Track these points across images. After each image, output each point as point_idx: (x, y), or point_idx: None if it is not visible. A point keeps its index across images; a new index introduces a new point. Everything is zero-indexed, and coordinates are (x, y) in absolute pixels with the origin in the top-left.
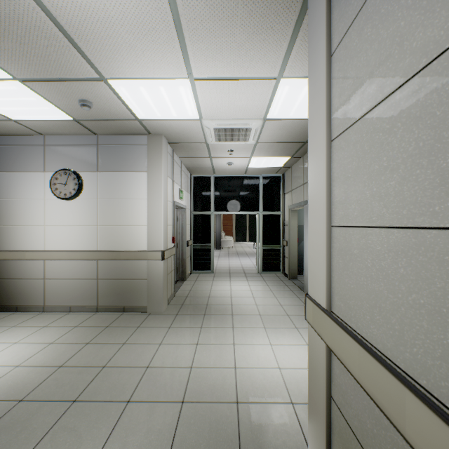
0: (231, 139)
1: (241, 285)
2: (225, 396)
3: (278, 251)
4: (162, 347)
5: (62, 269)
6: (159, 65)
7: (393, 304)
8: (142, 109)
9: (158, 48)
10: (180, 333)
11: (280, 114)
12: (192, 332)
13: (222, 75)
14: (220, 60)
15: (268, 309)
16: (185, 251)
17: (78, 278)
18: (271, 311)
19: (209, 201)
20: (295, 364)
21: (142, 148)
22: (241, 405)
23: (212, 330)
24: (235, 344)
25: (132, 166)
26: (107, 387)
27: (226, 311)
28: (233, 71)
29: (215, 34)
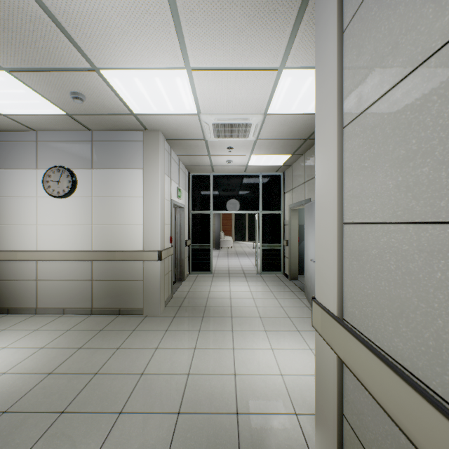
0: (230, 135)
1: (241, 286)
2: (224, 406)
3: (278, 251)
4: (158, 352)
5: (55, 269)
6: (154, 53)
7: (427, 315)
8: (138, 102)
9: (153, 34)
10: (177, 337)
11: (282, 109)
12: (190, 335)
13: (221, 65)
14: (219, 48)
15: (268, 311)
16: (183, 251)
17: (72, 279)
18: (272, 313)
19: (208, 200)
20: (297, 370)
21: (138, 144)
22: (241, 416)
23: (211, 333)
24: (234, 348)
25: (128, 163)
26: (98, 396)
27: (226, 313)
28: (233, 60)
29: (214, 18)
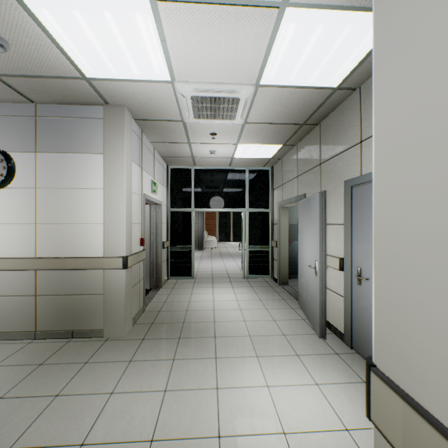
0: (213, 115)
1: (226, 294)
2: None
3: (266, 253)
4: (113, 400)
5: None
6: None
7: None
8: (87, 57)
9: None
10: (143, 371)
11: (278, 77)
12: (160, 368)
13: None
14: None
15: (259, 327)
16: (160, 254)
17: (9, 295)
18: (264, 330)
19: (189, 197)
20: (305, 423)
21: (98, 122)
22: None
23: (188, 363)
24: (219, 387)
25: (83, 146)
26: None
27: (208, 331)
28: None
29: None
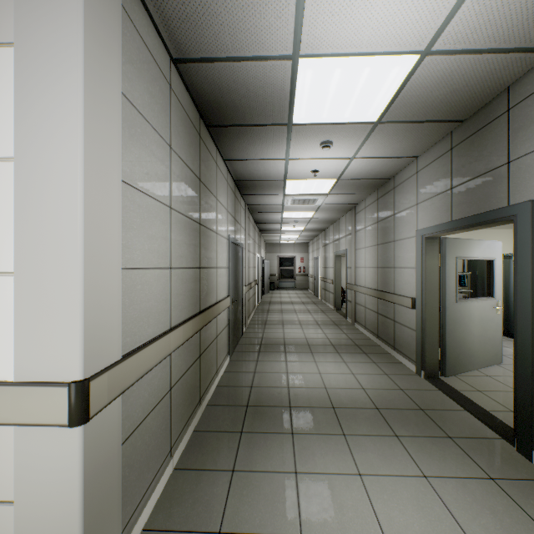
0: None
1: None
2: None
3: None
4: None
5: None
6: None
7: (157, 307)
8: None
9: None
10: None
11: None
12: None
13: None
14: None
15: None
16: None
17: None
18: None
19: None
20: None
21: None
22: None
23: None
24: None
25: None
26: None
27: None
28: None
29: None
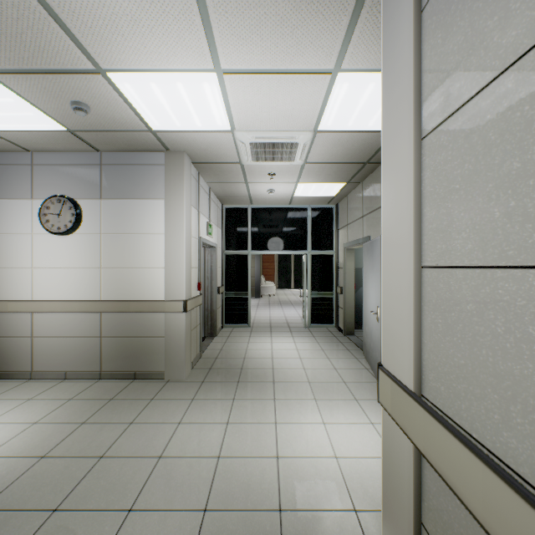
0: (272, 158)
1: (285, 343)
2: (264, 500)
3: (330, 300)
4: (181, 428)
5: (55, 323)
6: (174, 50)
7: None
8: (156, 115)
9: (172, 24)
10: (206, 408)
11: (336, 124)
12: (222, 406)
13: (260, 66)
14: (257, 43)
15: (319, 374)
16: (215, 300)
17: (76, 336)
18: (323, 377)
19: (245, 238)
20: (356, 451)
21: (159, 169)
22: (286, 514)
23: (248, 403)
24: (277, 422)
25: (145, 192)
26: (103, 488)
27: (266, 377)
28: (275, 60)
29: (250, 2)
